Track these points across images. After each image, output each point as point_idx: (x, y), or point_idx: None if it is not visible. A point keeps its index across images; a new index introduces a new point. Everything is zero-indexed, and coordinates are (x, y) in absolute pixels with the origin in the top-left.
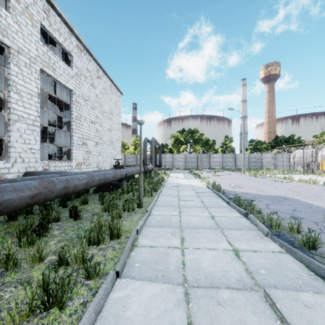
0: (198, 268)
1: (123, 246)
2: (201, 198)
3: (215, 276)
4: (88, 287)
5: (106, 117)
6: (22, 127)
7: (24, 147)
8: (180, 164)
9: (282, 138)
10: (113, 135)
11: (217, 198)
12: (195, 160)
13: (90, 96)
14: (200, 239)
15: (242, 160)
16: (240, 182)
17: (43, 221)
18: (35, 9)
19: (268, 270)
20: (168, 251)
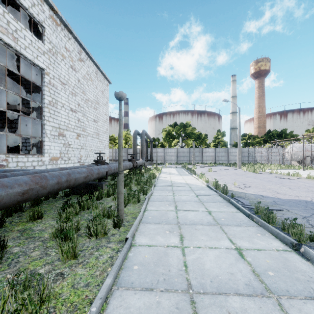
0: None
1: None
2: (206, 206)
3: None
4: None
5: (90, 106)
6: None
7: None
8: (172, 158)
9: (275, 133)
10: (99, 127)
11: (227, 206)
12: (187, 155)
13: (70, 79)
14: None
15: (238, 154)
16: (242, 179)
17: None
18: None
19: None
20: None
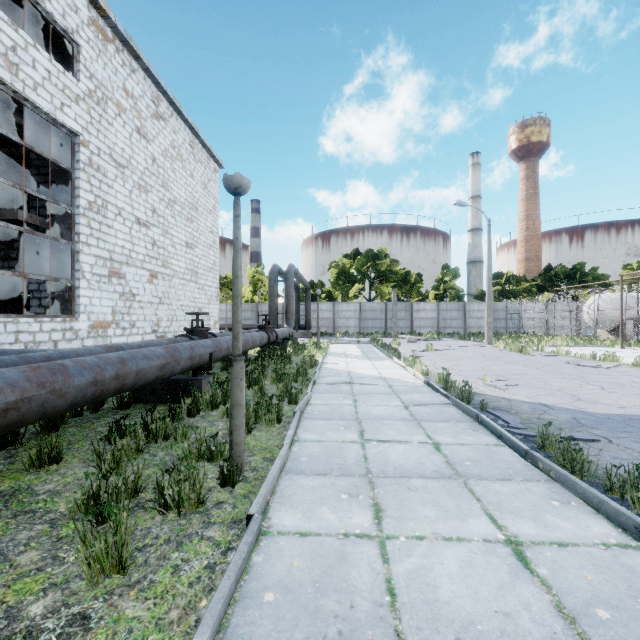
0: None
1: None
2: (429, 430)
3: None
4: None
5: (179, 214)
6: None
7: None
8: (350, 323)
9: (561, 271)
10: (198, 257)
11: (474, 430)
12: (382, 316)
13: (134, 157)
14: None
15: (487, 315)
16: (499, 367)
17: None
18: None
19: None
20: None
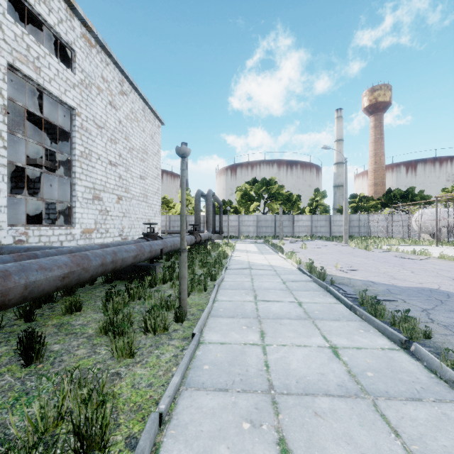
0: None
1: None
2: (296, 295)
3: None
4: None
5: (136, 157)
6: None
7: None
8: (250, 230)
9: (397, 193)
10: (148, 185)
11: (324, 295)
12: (272, 224)
13: (108, 121)
14: (334, 449)
15: (344, 224)
16: (348, 259)
17: None
18: None
19: None
20: None
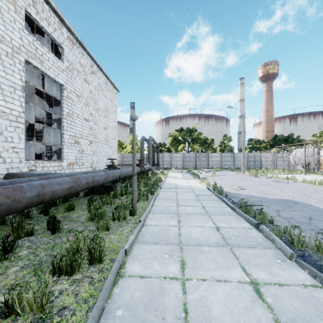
0: (206, 319)
1: (104, 275)
2: (202, 203)
3: None
4: None
5: (101, 115)
6: (2, 123)
7: (5, 145)
8: (178, 163)
9: (281, 137)
10: (109, 133)
11: (219, 203)
12: (194, 159)
13: (83, 92)
14: (206, 263)
15: (242, 159)
16: (242, 182)
17: (7, 238)
18: None
19: None
20: (164, 284)
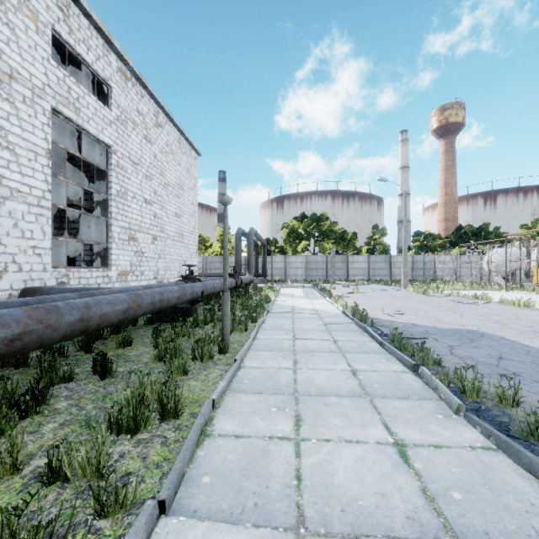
0: (327, 487)
1: (183, 434)
2: (334, 335)
3: (361, 507)
4: (99, 536)
5: (171, 193)
6: (17, 209)
7: (22, 244)
8: (298, 272)
9: (469, 230)
10: (184, 224)
11: (361, 335)
12: (323, 266)
13: (143, 156)
14: (332, 419)
15: (403, 266)
16: (400, 303)
17: (37, 383)
18: (43, 3)
19: (467, 493)
20: (269, 446)
